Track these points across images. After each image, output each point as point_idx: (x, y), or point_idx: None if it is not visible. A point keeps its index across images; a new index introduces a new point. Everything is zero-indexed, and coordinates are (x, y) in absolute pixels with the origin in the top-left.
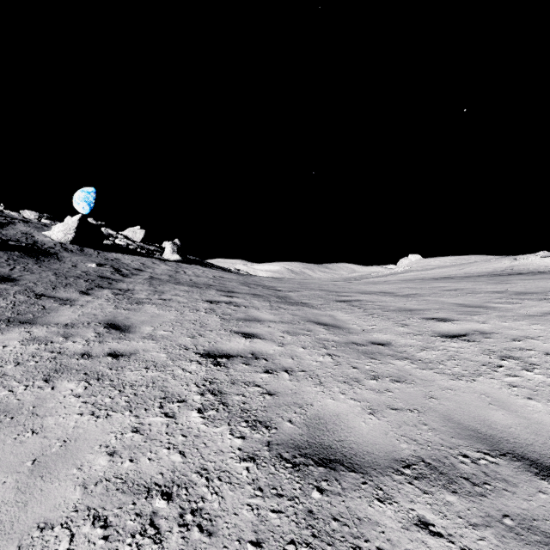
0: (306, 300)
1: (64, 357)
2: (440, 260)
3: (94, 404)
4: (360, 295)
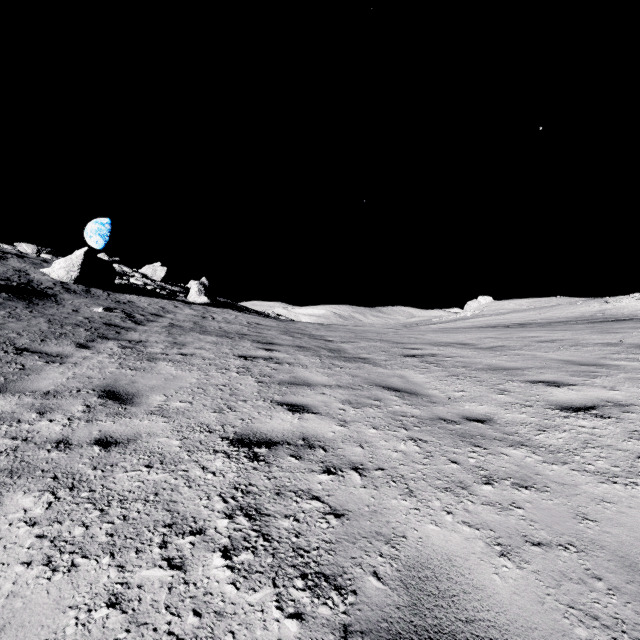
0: (365, 354)
1: (30, 446)
2: (515, 303)
3: (55, 540)
4: (433, 347)
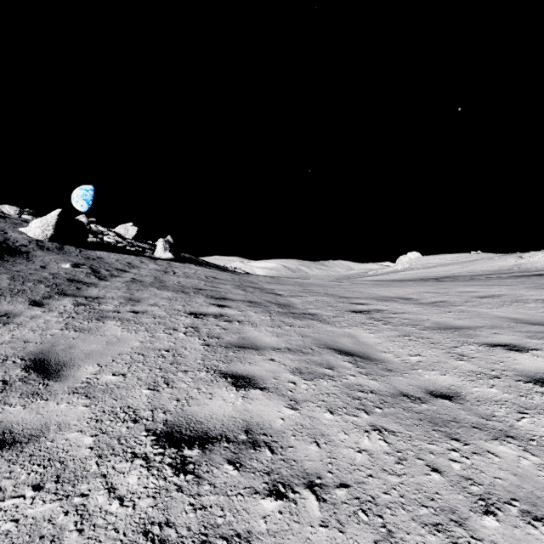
0: (313, 309)
1: None
2: (440, 258)
3: None
4: (377, 302)
